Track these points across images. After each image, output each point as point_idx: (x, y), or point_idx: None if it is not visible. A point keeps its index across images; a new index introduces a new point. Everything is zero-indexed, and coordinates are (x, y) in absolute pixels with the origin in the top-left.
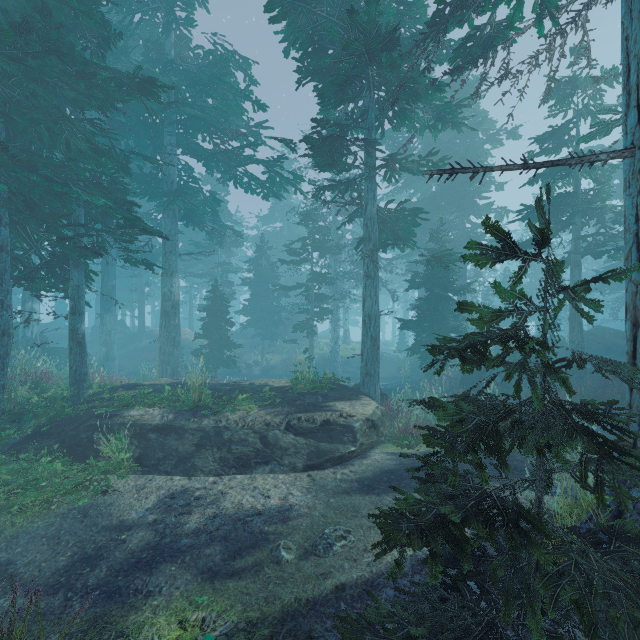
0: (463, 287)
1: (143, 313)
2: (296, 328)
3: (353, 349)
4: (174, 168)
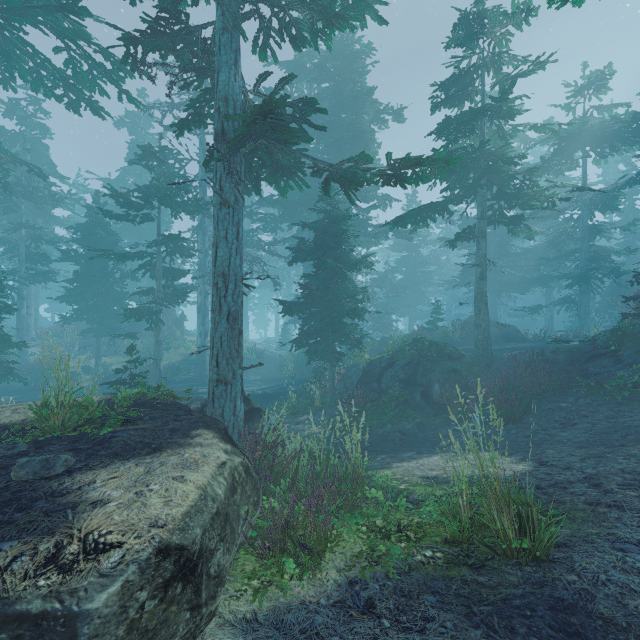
0: (360, 260)
1: None
2: (129, 315)
3: None
4: None
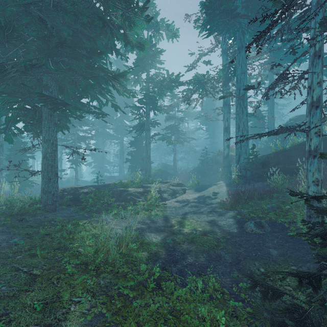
0: None
1: None
2: (75, 162)
3: None
4: None
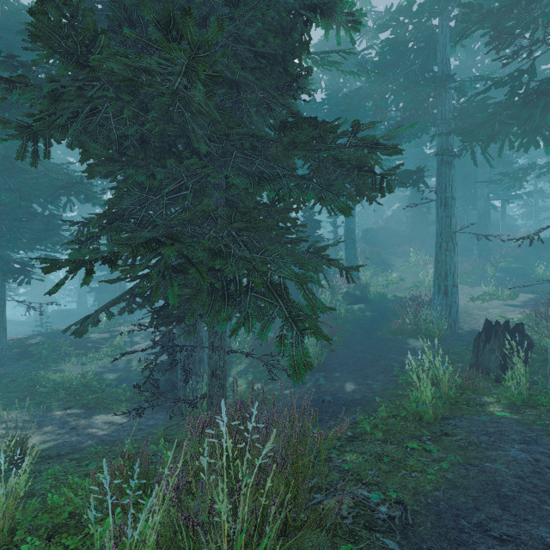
0: None
1: None
2: None
3: None
4: None
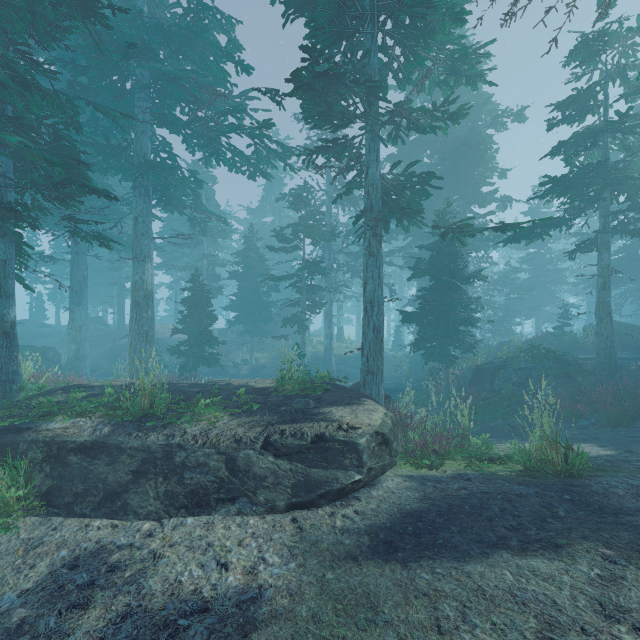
0: (473, 274)
1: (123, 309)
2: (286, 322)
3: (347, 347)
4: (147, 140)
